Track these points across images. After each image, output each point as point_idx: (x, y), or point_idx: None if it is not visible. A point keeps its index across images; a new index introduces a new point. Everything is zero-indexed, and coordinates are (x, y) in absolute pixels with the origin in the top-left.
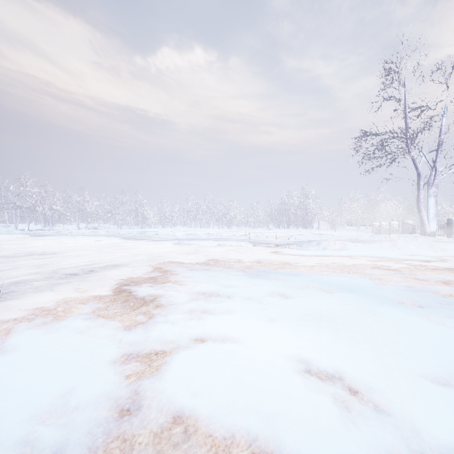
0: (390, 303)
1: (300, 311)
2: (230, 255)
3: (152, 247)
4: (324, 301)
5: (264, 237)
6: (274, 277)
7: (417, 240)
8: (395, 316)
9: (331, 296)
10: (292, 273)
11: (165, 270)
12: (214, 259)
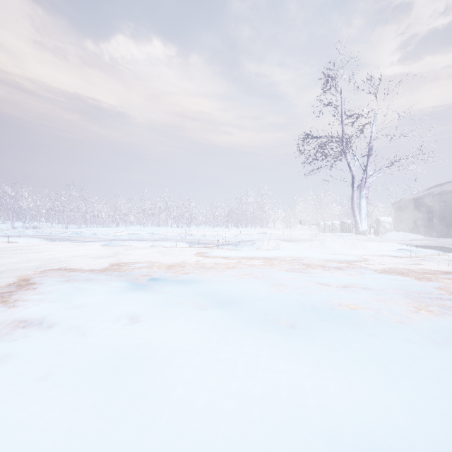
0: (259, 325)
1: (115, 351)
2: (151, 258)
3: (69, 250)
4: (173, 328)
5: (210, 236)
6: (160, 287)
7: (343, 239)
8: (244, 349)
9: (193, 317)
10: (189, 281)
11: (29, 283)
12: (122, 264)
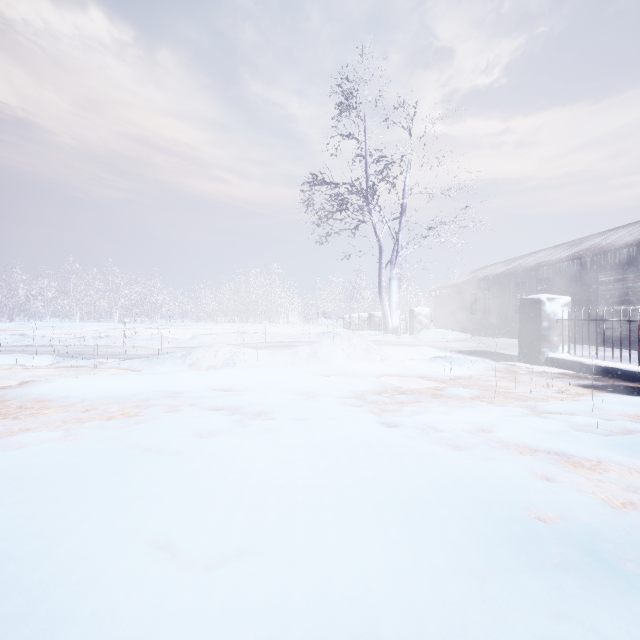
0: None
1: None
2: None
3: None
4: None
5: (144, 339)
6: None
7: (350, 343)
8: None
9: None
10: None
11: None
12: None
